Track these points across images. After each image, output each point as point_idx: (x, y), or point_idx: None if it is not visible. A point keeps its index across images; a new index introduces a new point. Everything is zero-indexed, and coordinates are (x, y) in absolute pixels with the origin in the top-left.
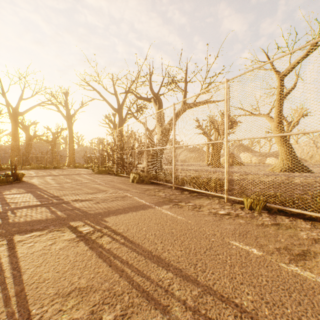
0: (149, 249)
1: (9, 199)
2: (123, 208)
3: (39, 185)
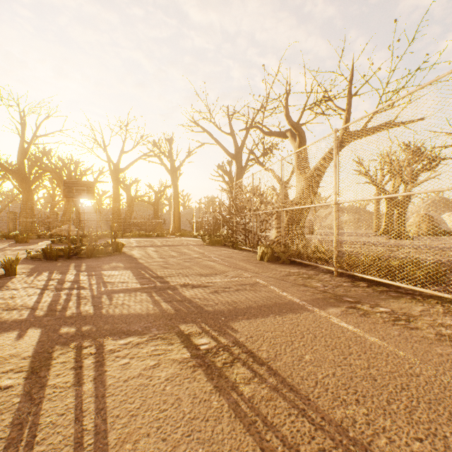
0: (335, 416)
1: (105, 277)
2: (258, 306)
3: (139, 258)
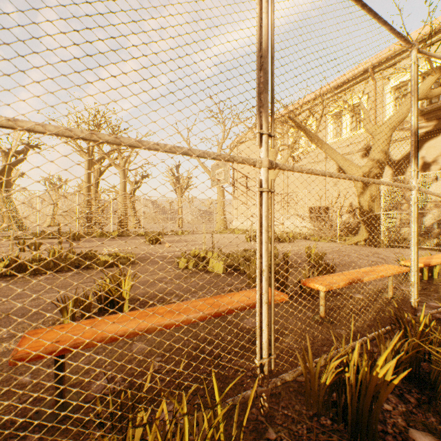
0: None
1: None
2: None
3: None
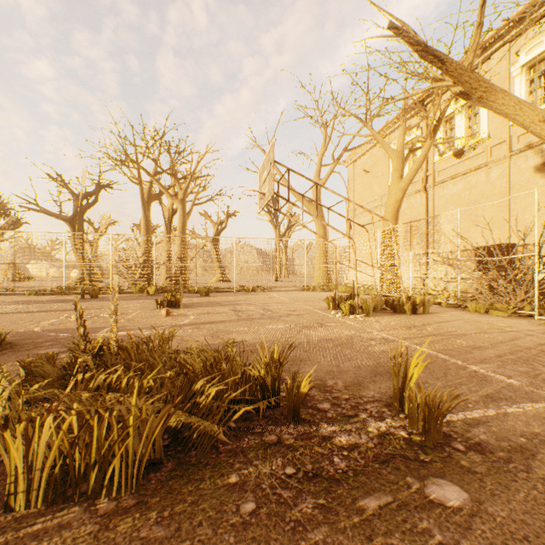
0: None
1: None
2: None
3: None
